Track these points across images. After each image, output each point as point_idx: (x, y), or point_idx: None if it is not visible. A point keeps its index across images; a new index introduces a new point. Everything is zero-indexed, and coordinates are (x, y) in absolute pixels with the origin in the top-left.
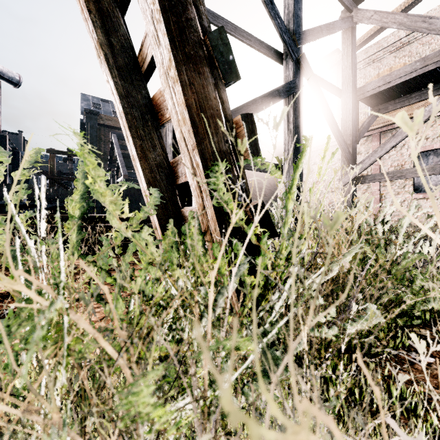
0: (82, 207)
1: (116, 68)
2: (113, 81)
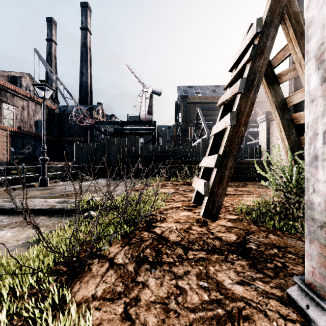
0: (291, 158)
1: (279, 108)
2: (277, 113)
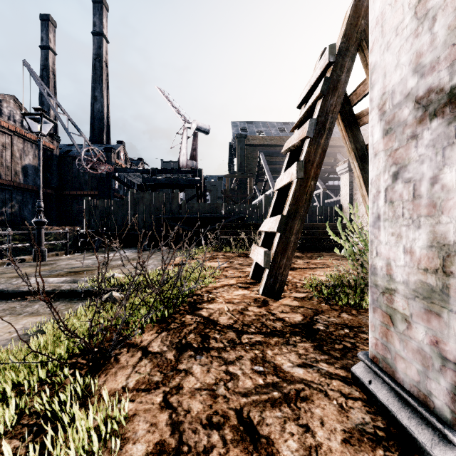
0: None
1: (358, 157)
2: (357, 164)
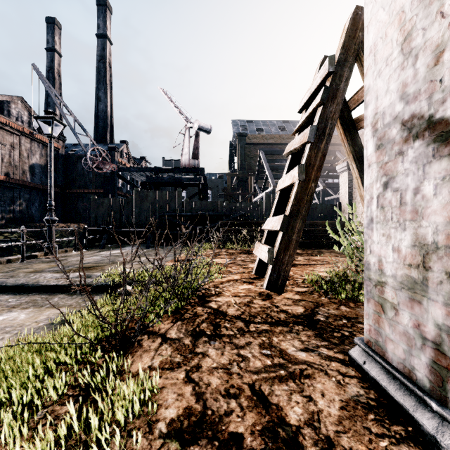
0: None
1: (357, 159)
2: (355, 165)
